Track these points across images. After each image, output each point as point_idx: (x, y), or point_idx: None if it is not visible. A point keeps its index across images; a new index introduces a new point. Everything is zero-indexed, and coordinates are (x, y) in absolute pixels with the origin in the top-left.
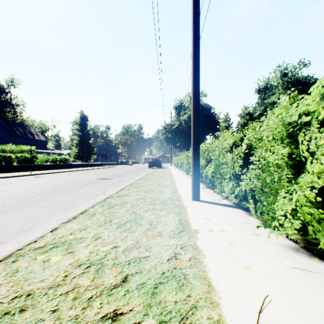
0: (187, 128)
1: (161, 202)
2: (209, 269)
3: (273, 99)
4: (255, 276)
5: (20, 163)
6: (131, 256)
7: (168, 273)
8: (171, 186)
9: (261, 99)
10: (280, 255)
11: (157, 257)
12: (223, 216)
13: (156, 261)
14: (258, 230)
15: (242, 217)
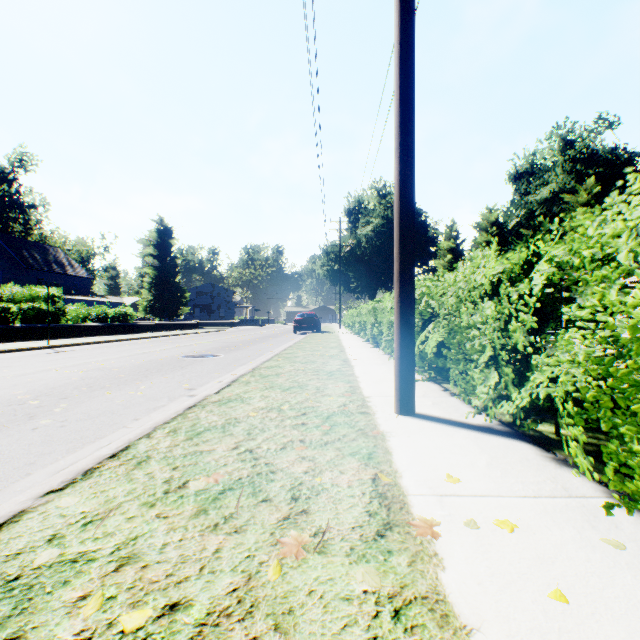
0: (372, 252)
1: (321, 419)
2: None
3: (544, 194)
4: None
5: (29, 322)
6: None
7: None
8: (344, 375)
9: (520, 195)
10: None
11: None
12: (489, 466)
13: None
14: (613, 524)
15: (541, 470)
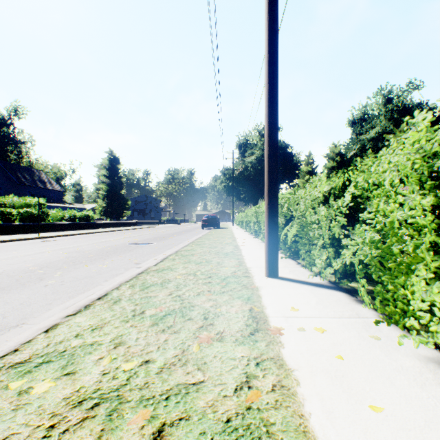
0: (255, 173)
1: (220, 279)
2: (310, 410)
3: (372, 134)
4: (396, 428)
5: (24, 221)
6: (172, 381)
7: (238, 421)
8: (235, 255)
9: (356, 135)
10: (428, 380)
11: (217, 384)
12: (317, 303)
13: (215, 394)
14: (378, 329)
15: (346, 305)
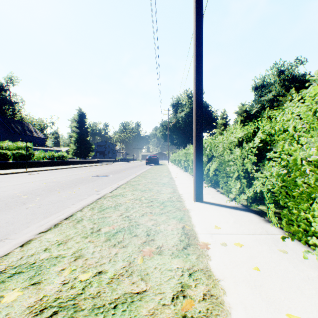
0: (184, 125)
1: (159, 203)
2: None
3: (269, 96)
4: None
5: (16, 160)
6: (119, 291)
7: None
8: (170, 184)
9: (258, 97)
10: None
11: (157, 293)
12: (234, 223)
13: (156, 303)
14: (284, 244)
15: (257, 224)
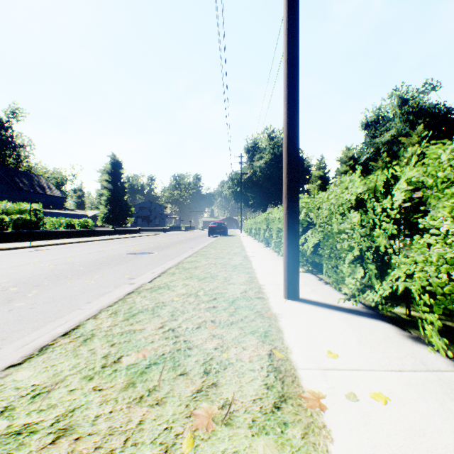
0: (264, 178)
1: (228, 303)
2: None
3: (387, 137)
4: None
5: (17, 229)
6: None
7: None
8: (245, 268)
9: (370, 138)
10: None
11: None
12: (360, 343)
13: None
14: None
15: (402, 346)
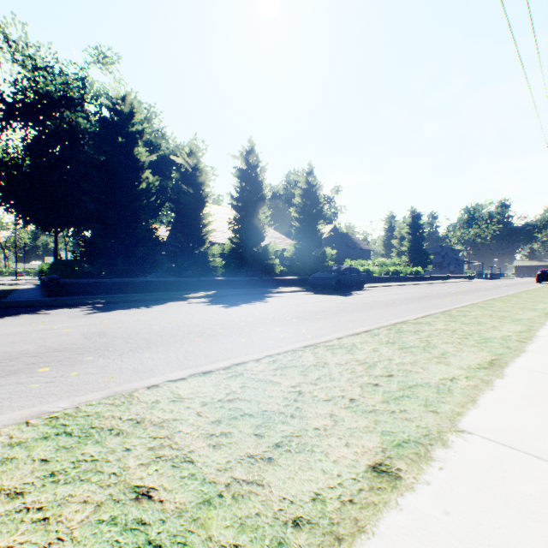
0: None
1: None
2: None
3: None
4: None
5: (393, 275)
6: None
7: None
8: None
9: None
10: None
11: None
12: None
13: None
14: None
15: None
